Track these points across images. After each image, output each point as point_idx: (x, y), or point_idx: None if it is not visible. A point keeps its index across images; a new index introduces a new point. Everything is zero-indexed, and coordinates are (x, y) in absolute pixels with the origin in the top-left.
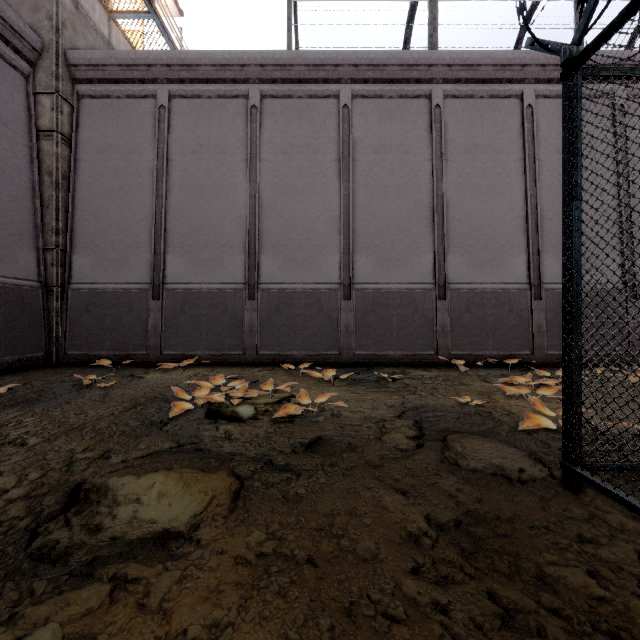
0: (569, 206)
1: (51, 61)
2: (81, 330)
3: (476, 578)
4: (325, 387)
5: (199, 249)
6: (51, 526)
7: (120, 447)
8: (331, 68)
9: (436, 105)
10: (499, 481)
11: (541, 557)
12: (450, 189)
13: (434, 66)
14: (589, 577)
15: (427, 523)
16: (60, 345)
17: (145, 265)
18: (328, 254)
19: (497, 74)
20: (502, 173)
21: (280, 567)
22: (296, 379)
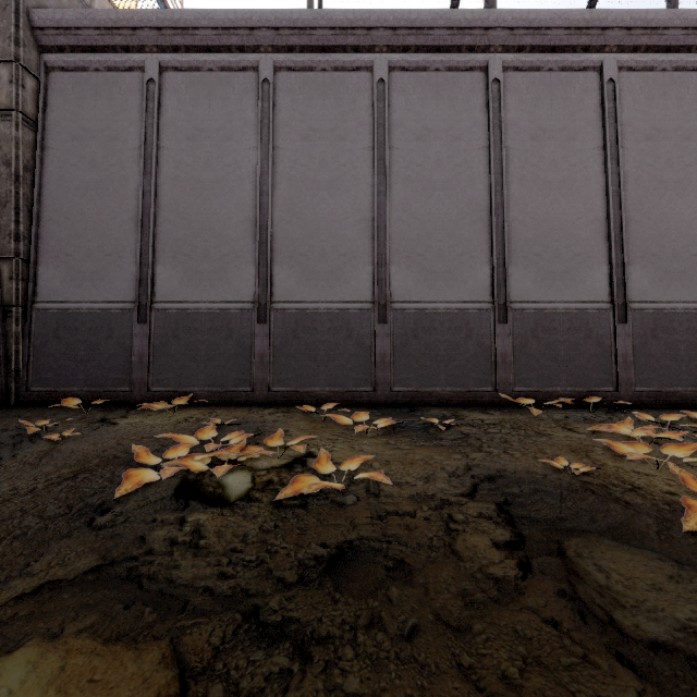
0: None
1: (9, 21)
2: (48, 361)
3: None
4: (355, 439)
5: (197, 259)
6: None
7: None
8: (362, 32)
9: (494, 79)
10: None
11: None
12: (511, 184)
13: (492, 29)
14: None
15: None
16: (21, 380)
17: (129, 279)
18: (359, 265)
19: (571, 40)
20: (577, 164)
21: None
22: (317, 426)
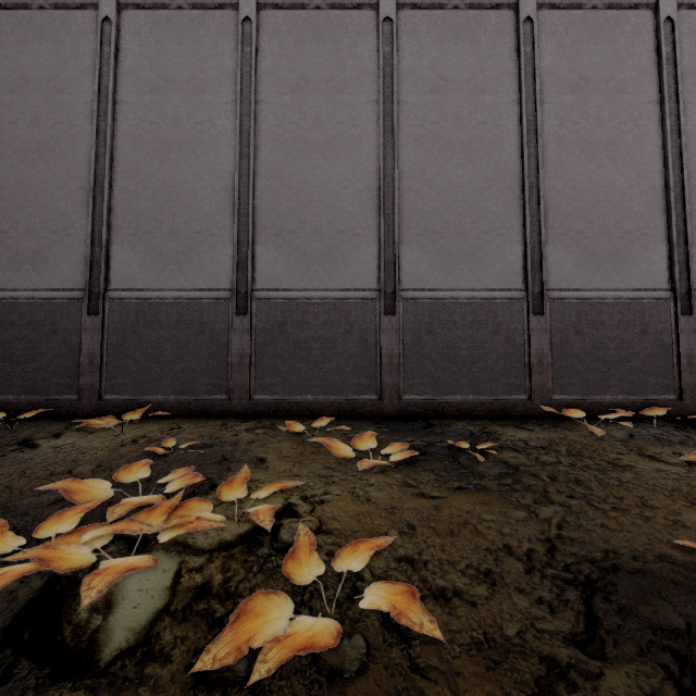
0: None
1: None
2: None
3: None
4: (358, 476)
5: (162, 237)
6: None
7: None
8: None
9: (525, 18)
10: None
11: None
12: (548, 146)
13: None
14: None
15: None
16: None
17: (78, 262)
18: (361, 245)
19: None
20: (627, 122)
21: None
22: (305, 452)
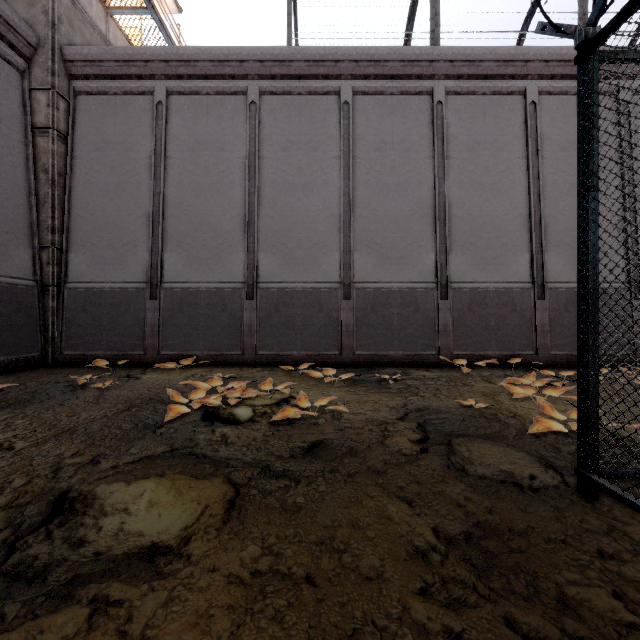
0: (584, 197)
1: (47, 56)
2: (77, 330)
3: (491, 601)
4: (325, 388)
5: (197, 248)
6: (31, 540)
7: (111, 452)
8: (331, 64)
9: (438, 101)
10: (509, 489)
11: (561, 576)
12: (452, 187)
13: (436, 62)
14: (615, 599)
15: (435, 536)
16: (56, 345)
17: (142, 264)
18: (328, 253)
19: (500, 70)
20: (505, 170)
21: (276, 587)
22: (296, 380)
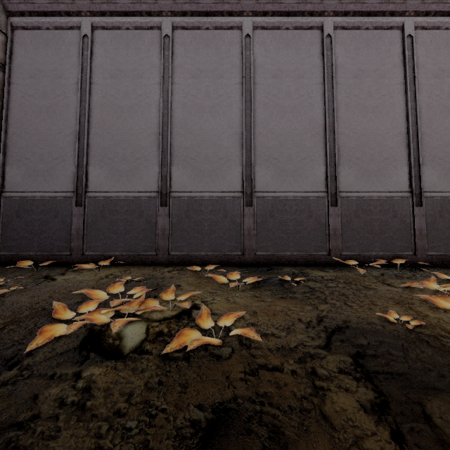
0: None
1: None
2: (12, 233)
3: None
4: (230, 292)
5: (118, 161)
6: None
7: None
8: (235, 1)
9: (327, 35)
10: None
11: None
12: (340, 109)
13: None
14: None
15: None
16: None
17: (70, 176)
18: (232, 166)
19: (381, 7)
20: (385, 95)
21: None
22: (201, 281)
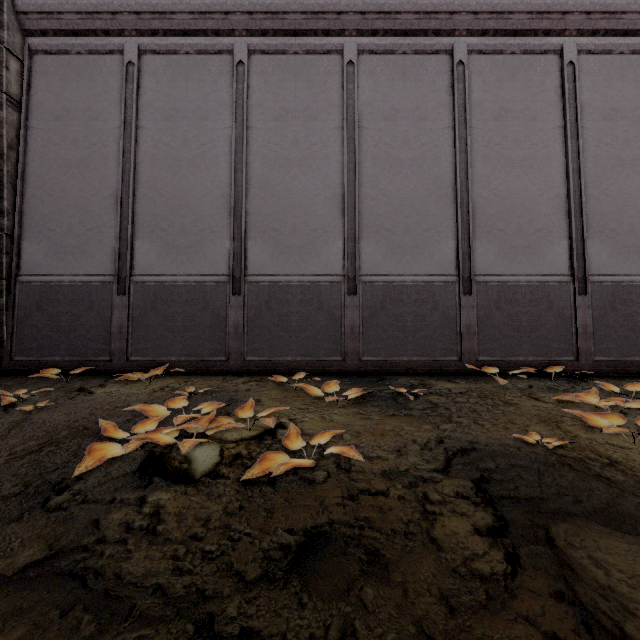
0: None
1: None
2: (31, 331)
3: None
4: (326, 409)
5: (174, 234)
6: None
7: None
8: (333, 16)
9: (458, 62)
10: None
11: None
12: (476, 162)
13: (457, 14)
14: None
15: None
16: (5, 350)
17: (109, 253)
18: (329, 240)
19: (532, 24)
20: (538, 143)
21: None
22: (288, 395)
